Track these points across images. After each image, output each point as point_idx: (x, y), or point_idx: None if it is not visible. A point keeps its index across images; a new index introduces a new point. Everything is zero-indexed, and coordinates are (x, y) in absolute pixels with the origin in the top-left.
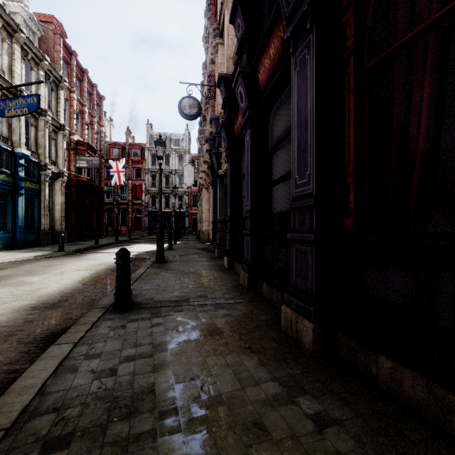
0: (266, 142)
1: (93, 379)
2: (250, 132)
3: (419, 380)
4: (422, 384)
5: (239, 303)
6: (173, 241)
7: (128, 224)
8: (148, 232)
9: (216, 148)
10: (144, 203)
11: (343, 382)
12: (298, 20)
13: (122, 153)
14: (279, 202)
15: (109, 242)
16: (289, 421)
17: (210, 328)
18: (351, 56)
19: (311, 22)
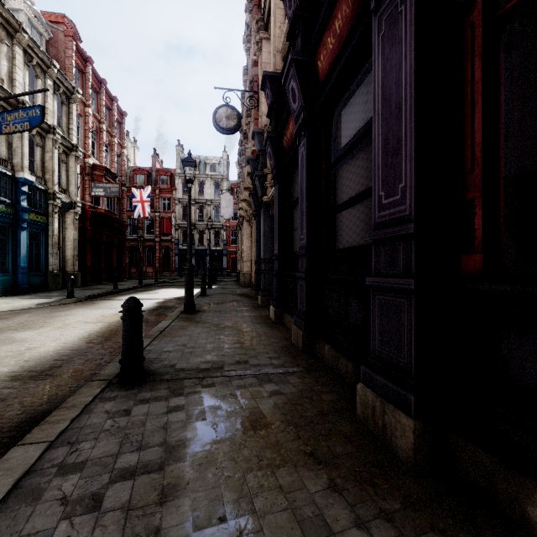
0: (328, 153)
1: (60, 519)
2: (306, 141)
3: None
4: None
5: (292, 373)
6: (208, 285)
7: (155, 264)
8: (178, 274)
9: (260, 169)
10: (174, 240)
11: (478, 532)
12: None
13: (148, 180)
14: (347, 234)
15: (130, 286)
16: None
17: (251, 416)
18: None
19: None
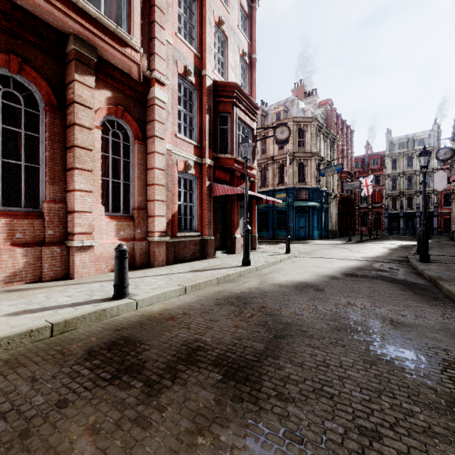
0: None
1: None
2: None
3: None
4: None
5: None
6: None
7: (367, 225)
8: (387, 232)
9: None
10: (384, 206)
11: None
12: None
13: (362, 164)
14: None
15: (365, 238)
16: None
17: None
18: None
19: None
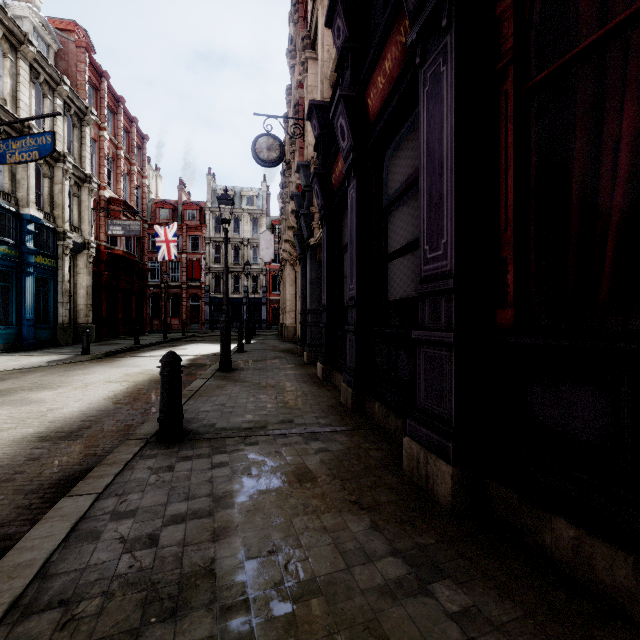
0: (379, 198)
1: (122, 553)
2: (355, 183)
3: (620, 560)
4: (626, 566)
5: (339, 431)
6: (245, 339)
7: (181, 315)
8: (209, 326)
9: (306, 207)
10: (204, 286)
11: (501, 559)
12: (428, 14)
13: (173, 215)
14: (398, 285)
15: (154, 340)
16: (421, 624)
17: (297, 471)
18: (510, 66)
19: (449, 16)
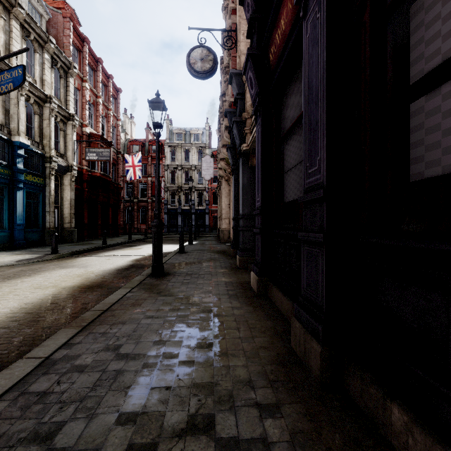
0: None
1: None
2: None
3: None
4: None
5: None
6: (188, 241)
7: (147, 222)
8: (167, 230)
9: (238, 115)
10: (164, 200)
11: None
12: None
13: (142, 150)
14: None
15: (120, 241)
16: None
17: None
18: None
19: None
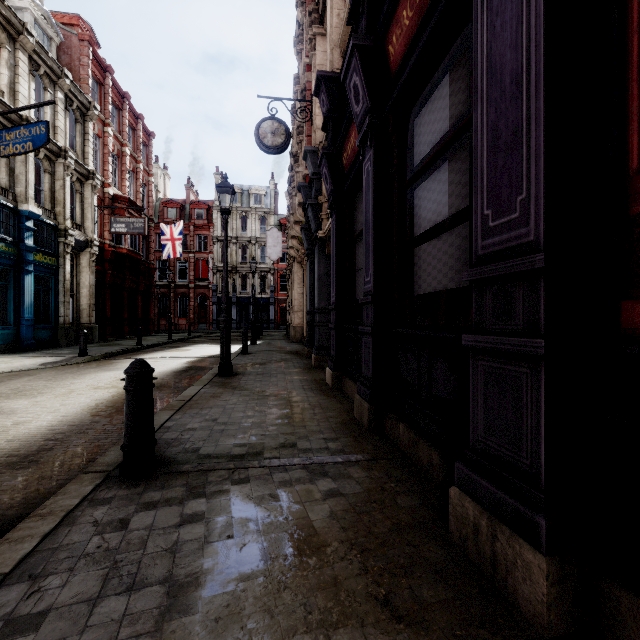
0: (403, 169)
1: None
2: (372, 154)
3: None
4: None
5: (354, 462)
6: (251, 340)
7: (189, 315)
8: (217, 326)
9: (313, 197)
10: (212, 286)
11: None
12: None
13: (181, 214)
14: (430, 275)
15: (158, 341)
16: None
17: (298, 532)
18: None
19: None
